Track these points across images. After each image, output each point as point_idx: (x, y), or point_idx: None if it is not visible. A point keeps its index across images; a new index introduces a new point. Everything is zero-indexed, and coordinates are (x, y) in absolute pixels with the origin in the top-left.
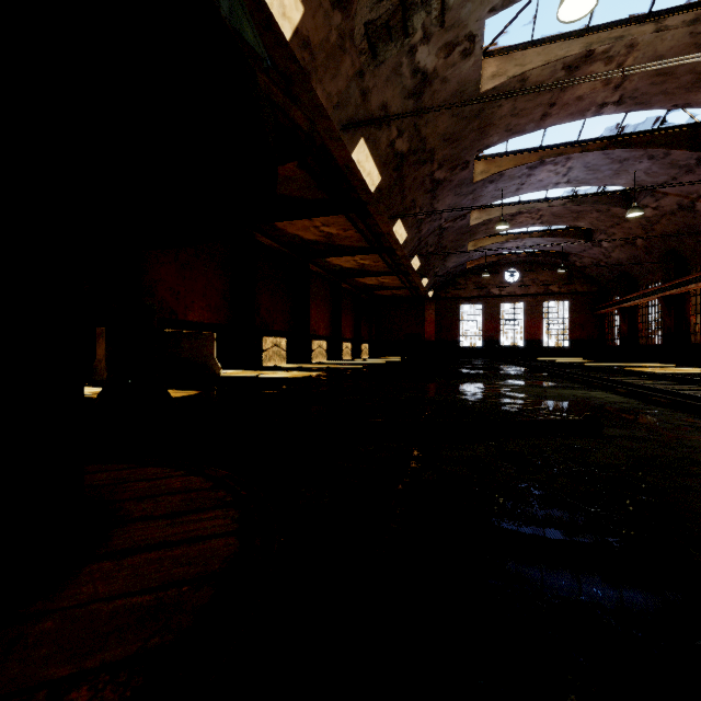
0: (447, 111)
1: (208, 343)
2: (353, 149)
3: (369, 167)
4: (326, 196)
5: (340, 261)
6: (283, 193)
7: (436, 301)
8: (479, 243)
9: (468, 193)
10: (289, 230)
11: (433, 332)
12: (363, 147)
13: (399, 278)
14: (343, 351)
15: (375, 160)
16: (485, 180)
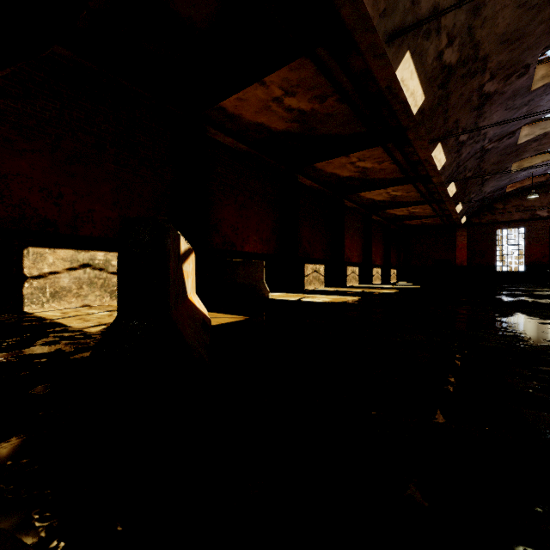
0: (511, 1)
1: (259, 270)
2: (397, 65)
3: (413, 85)
4: (364, 129)
5: (372, 194)
6: (322, 132)
7: (468, 227)
8: (524, 163)
9: (521, 105)
10: (327, 169)
11: (464, 257)
12: (408, 62)
13: (431, 207)
14: (373, 275)
15: (419, 77)
16: (547, 85)
